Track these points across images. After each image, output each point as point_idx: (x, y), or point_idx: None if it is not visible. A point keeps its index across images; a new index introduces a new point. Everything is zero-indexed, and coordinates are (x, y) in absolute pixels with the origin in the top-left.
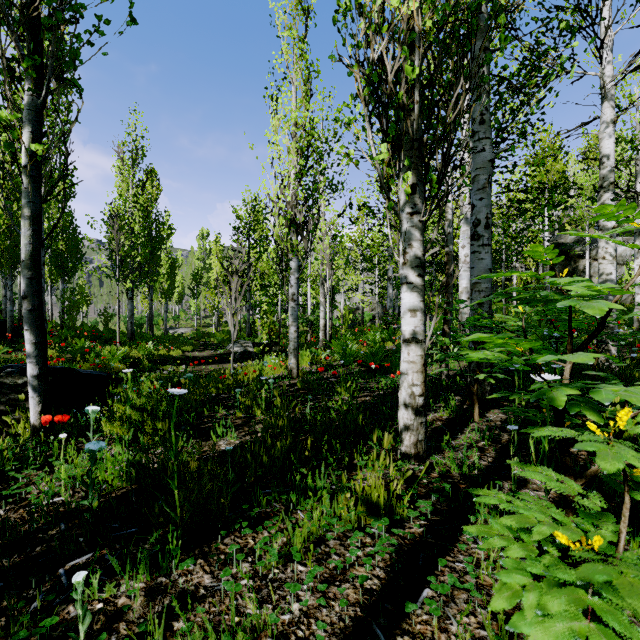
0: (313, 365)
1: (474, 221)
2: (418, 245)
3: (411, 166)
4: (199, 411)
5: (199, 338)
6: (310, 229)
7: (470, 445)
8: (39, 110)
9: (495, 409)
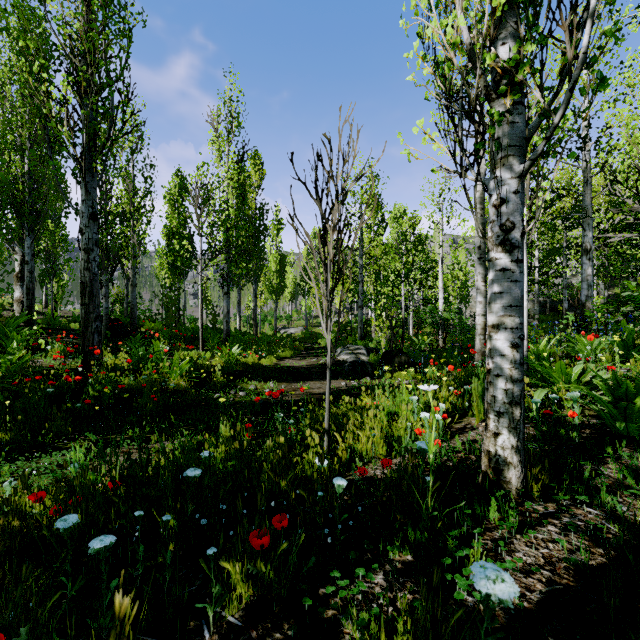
0: None
1: None
2: None
3: None
4: None
5: (306, 339)
6: None
7: None
8: None
9: None
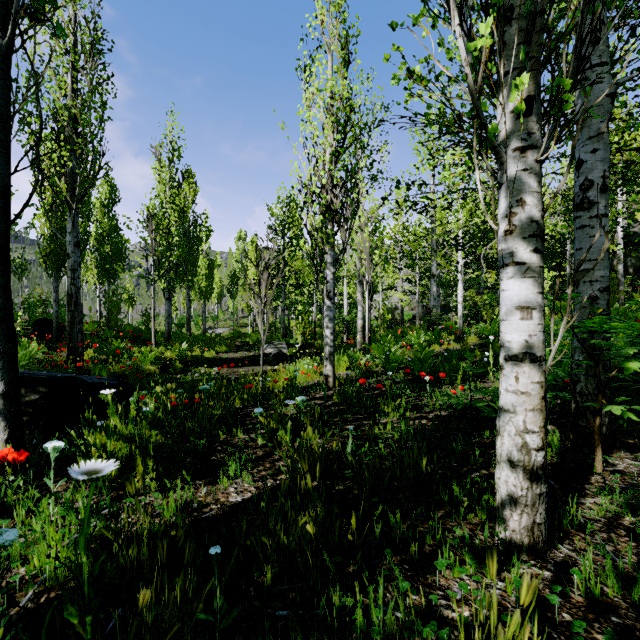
0: (351, 371)
1: (582, 183)
2: (534, 200)
3: (522, 71)
4: (214, 433)
5: (235, 338)
6: (348, 216)
7: (609, 522)
8: (4, 54)
9: (619, 451)
